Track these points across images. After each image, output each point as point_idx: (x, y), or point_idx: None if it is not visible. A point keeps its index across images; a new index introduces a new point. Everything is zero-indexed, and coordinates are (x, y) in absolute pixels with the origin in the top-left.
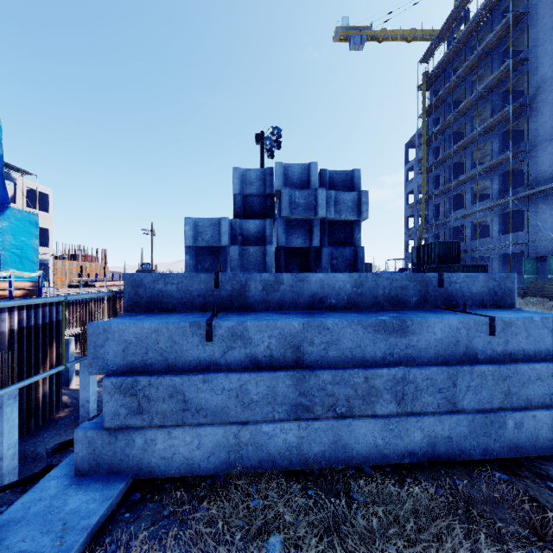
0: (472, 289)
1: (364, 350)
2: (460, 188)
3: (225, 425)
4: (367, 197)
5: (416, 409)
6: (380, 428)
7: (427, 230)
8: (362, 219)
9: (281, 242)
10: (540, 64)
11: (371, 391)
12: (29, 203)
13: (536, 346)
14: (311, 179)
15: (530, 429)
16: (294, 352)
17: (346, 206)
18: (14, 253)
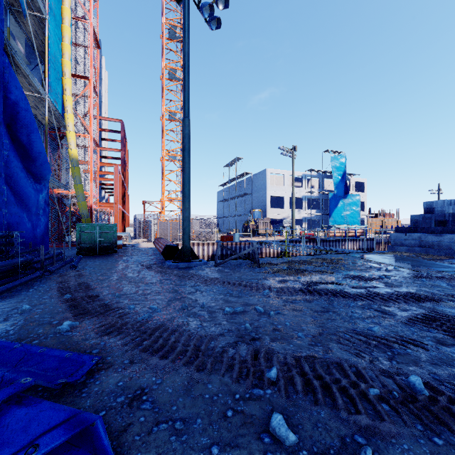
0: None
1: (432, 238)
2: None
3: (408, 247)
4: None
5: (442, 248)
6: (434, 250)
7: None
8: None
9: (435, 219)
10: None
11: (433, 245)
12: (356, 190)
13: None
14: (444, 204)
15: None
16: (419, 238)
17: None
18: (350, 216)
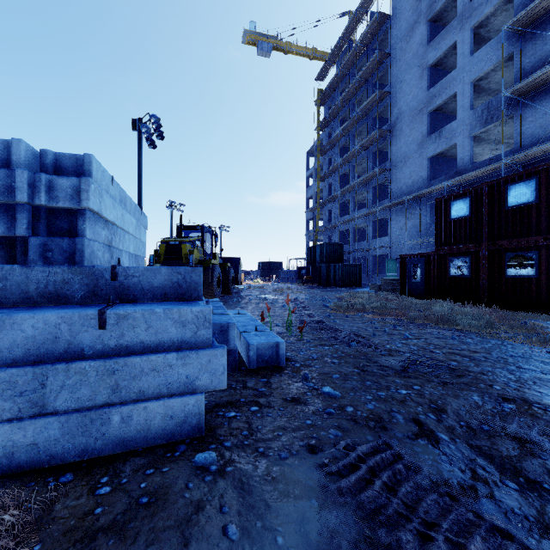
0: (153, 282)
1: None
2: (346, 197)
3: None
4: (88, 184)
5: None
6: None
7: (322, 232)
8: (89, 209)
9: None
10: (398, 98)
11: None
12: None
13: (158, 338)
14: (12, 158)
15: (141, 421)
16: None
17: (64, 192)
18: None
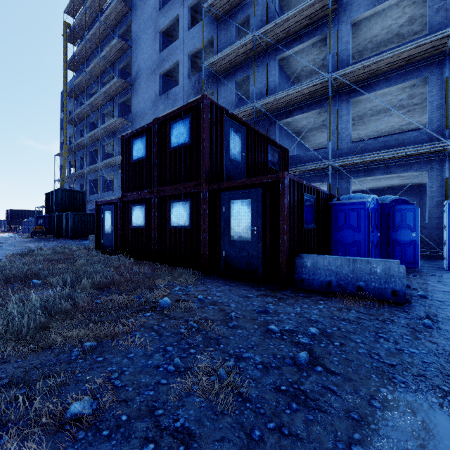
0: None
1: None
2: (96, 145)
3: None
4: None
5: None
6: None
7: (75, 180)
8: None
9: None
10: (138, 55)
11: None
12: None
13: None
14: None
15: None
16: None
17: None
18: None
